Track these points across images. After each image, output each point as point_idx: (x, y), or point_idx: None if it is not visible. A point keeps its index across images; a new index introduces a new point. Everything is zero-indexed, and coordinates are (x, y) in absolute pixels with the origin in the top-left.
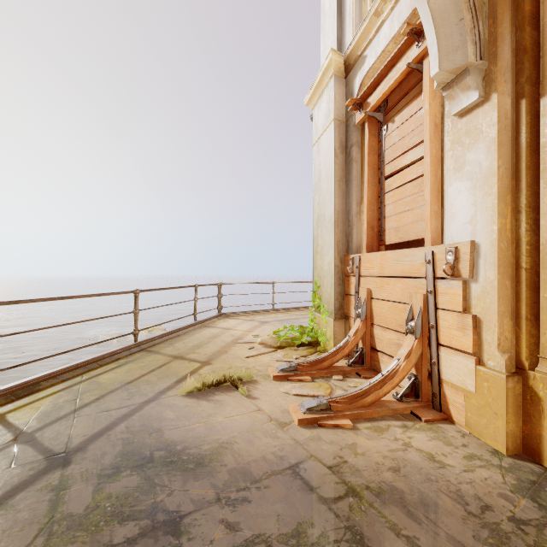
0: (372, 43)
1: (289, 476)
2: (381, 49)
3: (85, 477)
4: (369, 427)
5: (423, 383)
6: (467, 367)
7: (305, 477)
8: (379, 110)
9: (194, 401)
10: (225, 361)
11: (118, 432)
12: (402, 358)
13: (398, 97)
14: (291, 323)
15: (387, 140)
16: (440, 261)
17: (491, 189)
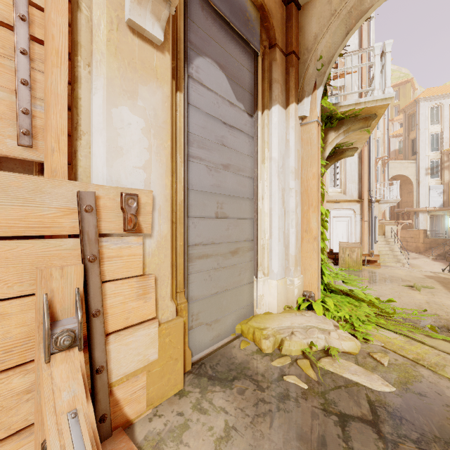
0: None
1: None
2: None
3: None
4: None
5: None
6: (149, 337)
7: None
8: None
9: None
10: None
11: None
12: (83, 402)
13: None
14: None
15: None
16: (109, 209)
17: (165, 143)
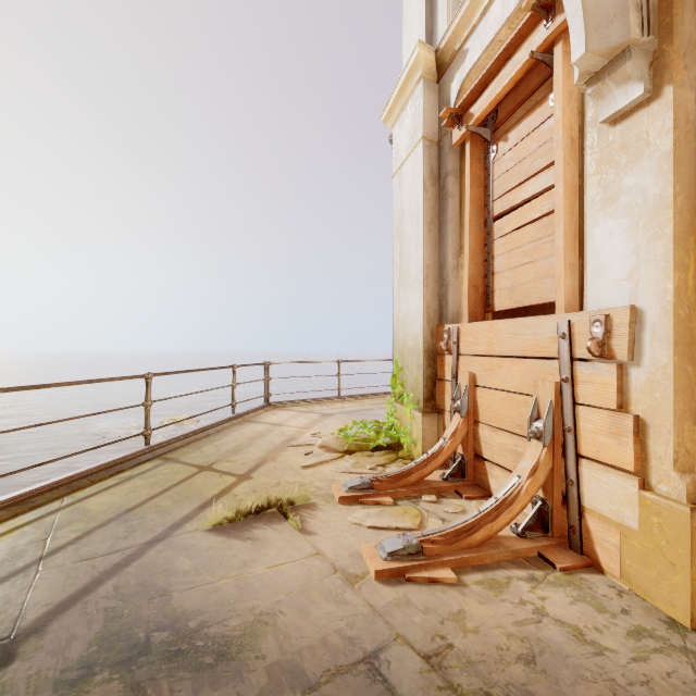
0: (476, 30)
1: (363, 676)
2: (490, 38)
3: (33, 686)
4: (481, 582)
5: (555, 510)
6: (624, 492)
7: (389, 678)
8: (485, 125)
9: (222, 539)
10: (271, 474)
11: (100, 598)
12: (525, 475)
13: (513, 105)
14: (362, 416)
15: (497, 166)
16: (581, 334)
17: (662, 228)
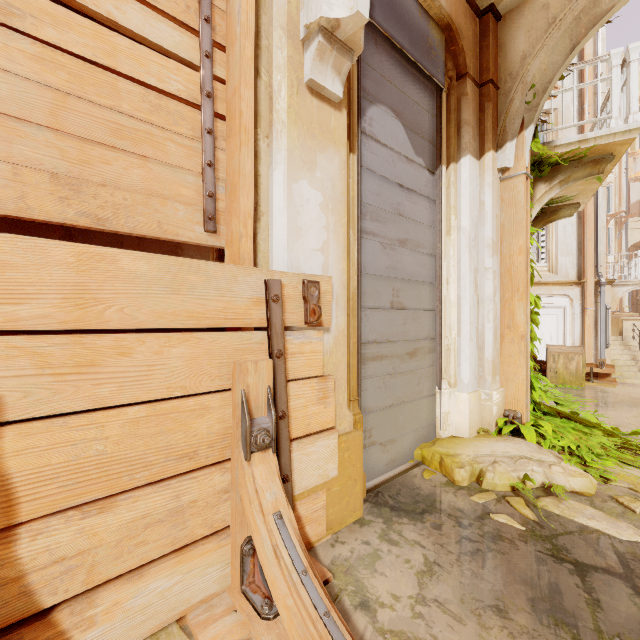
0: None
1: None
2: None
3: None
4: None
5: None
6: (329, 449)
7: None
8: None
9: None
10: None
11: None
12: (285, 506)
13: None
14: None
15: None
16: (292, 299)
17: (342, 219)
